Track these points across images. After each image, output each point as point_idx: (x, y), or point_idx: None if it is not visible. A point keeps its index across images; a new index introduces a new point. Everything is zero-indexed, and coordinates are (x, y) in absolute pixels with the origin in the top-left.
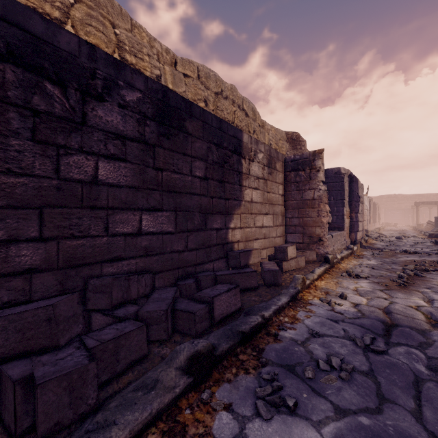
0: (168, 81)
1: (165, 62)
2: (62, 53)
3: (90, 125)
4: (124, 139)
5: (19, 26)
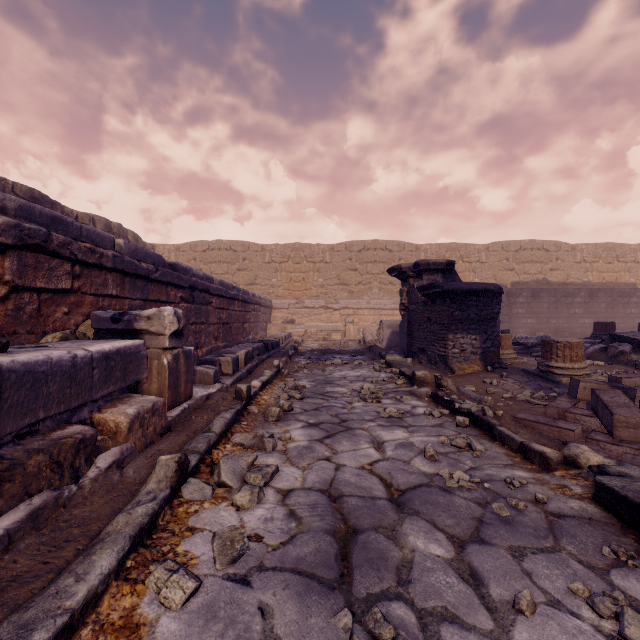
0: (638, 260)
1: (637, 251)
2: (626, 292)
3: (630, 303)
4: (636, 304)
5: (620, 291)
